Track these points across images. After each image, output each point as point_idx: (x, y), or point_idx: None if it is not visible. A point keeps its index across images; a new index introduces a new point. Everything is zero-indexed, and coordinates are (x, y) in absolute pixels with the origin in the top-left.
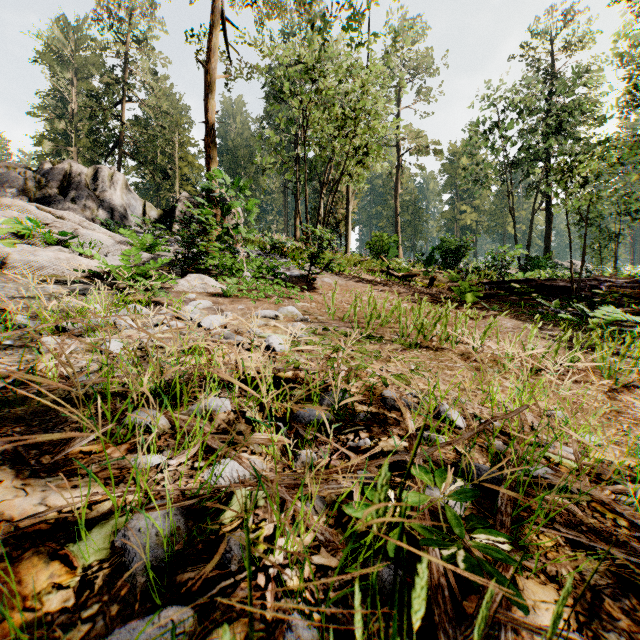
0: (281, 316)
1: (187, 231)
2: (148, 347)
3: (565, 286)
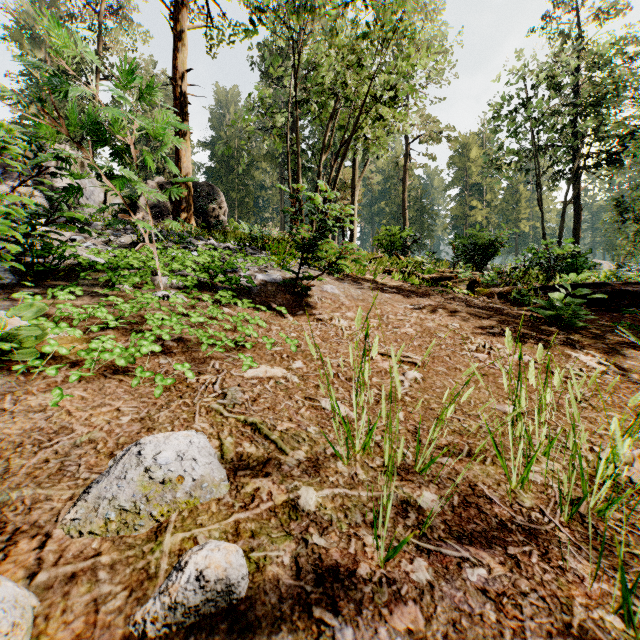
0: None
1: None
2: None
3: None
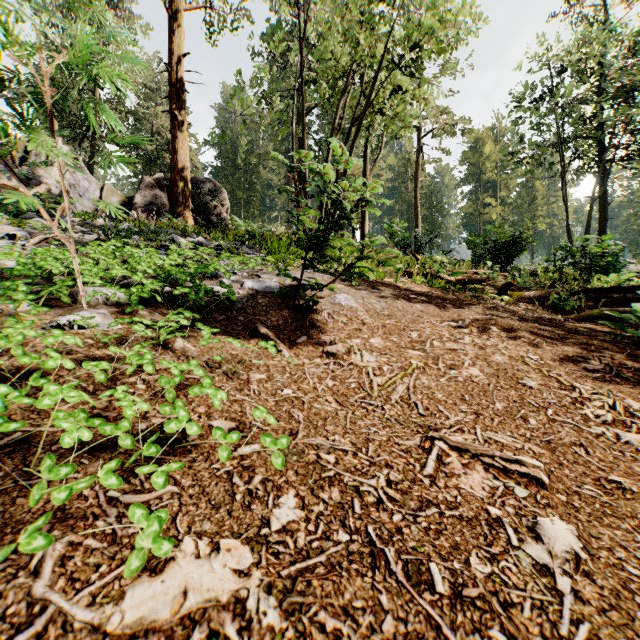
0: None
1: None
2: None
3: None
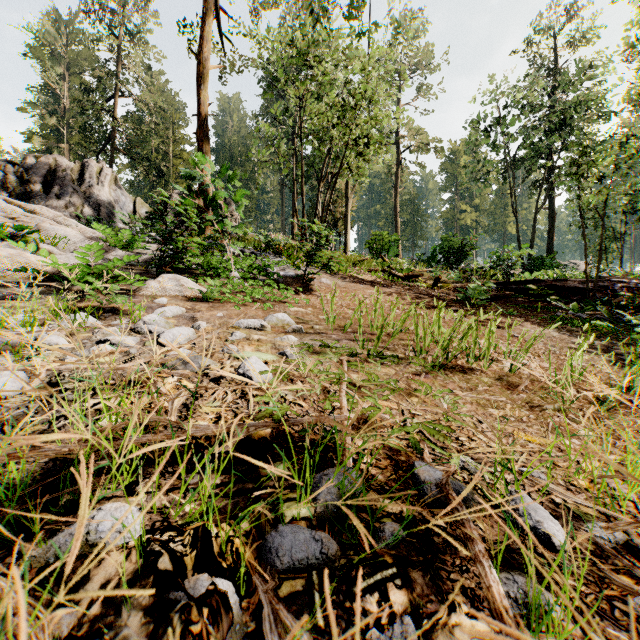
0: (268, 326)
1: (162, 224)
2: (65, 380)
3: (576, 287)
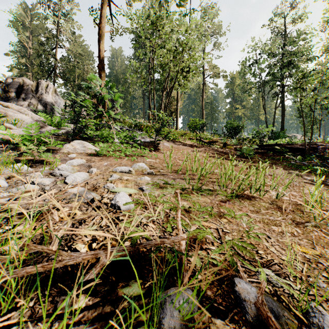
0: (133, 171)
1: (75, 112)
2: None
3: (298, 148)
